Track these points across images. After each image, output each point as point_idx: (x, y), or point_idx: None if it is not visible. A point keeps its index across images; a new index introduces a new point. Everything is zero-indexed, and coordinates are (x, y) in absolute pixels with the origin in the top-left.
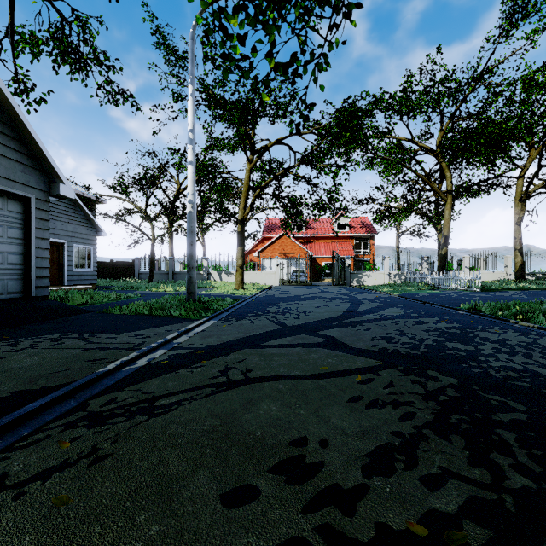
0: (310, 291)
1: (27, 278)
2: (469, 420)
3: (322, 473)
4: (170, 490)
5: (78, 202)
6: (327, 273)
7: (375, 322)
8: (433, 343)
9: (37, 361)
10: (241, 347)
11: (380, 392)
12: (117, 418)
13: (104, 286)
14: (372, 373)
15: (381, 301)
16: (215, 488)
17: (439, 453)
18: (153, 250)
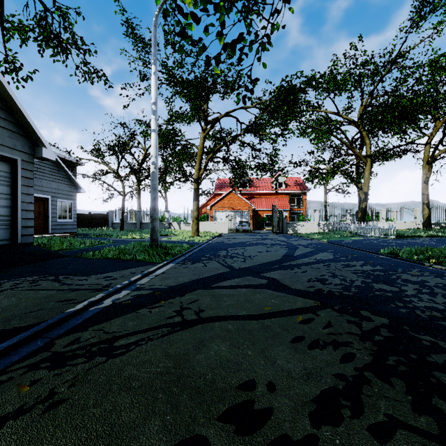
0: (253, 238)
1: (14, 228)
2: (406, 361)
3: (270, 421)
4: (119, 443)
5: (61, 164)
6: (267, 223)
7: (310, 265)
8: (362, 284)
9: (14, 301)
10: (195, 288)
11: (320, 332)
12: (77, 359)
13: (83, 234)
14: (311, 313)
15: (313, 247)
16: (165, 439)
17: (383, 398)
18: (123, 204)
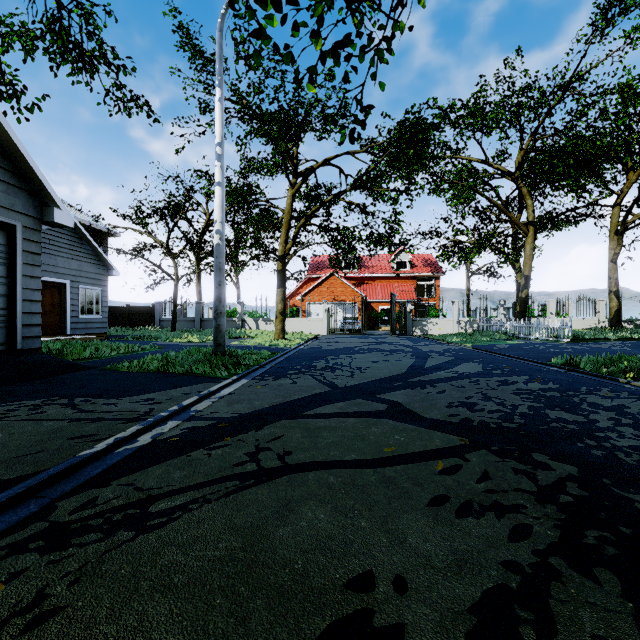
0: (364, 341)
1: (12, 326)
2: (614, 539)
3: None
4: None
5: (85, 234)
6: (384, 320)
7: (450, 382)
8: (530, 411)
9: (1, 439)
10: (279, 417)
11: (472, 489)
12: (89, 535)
13: (117, 335)
14: (456, 457)
15: (453, 354)
16: None
17: (586, 606)
18: (176, 292)
